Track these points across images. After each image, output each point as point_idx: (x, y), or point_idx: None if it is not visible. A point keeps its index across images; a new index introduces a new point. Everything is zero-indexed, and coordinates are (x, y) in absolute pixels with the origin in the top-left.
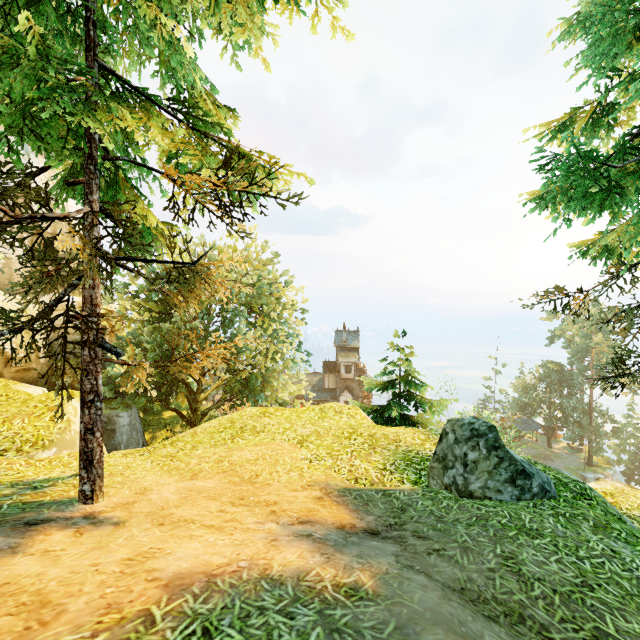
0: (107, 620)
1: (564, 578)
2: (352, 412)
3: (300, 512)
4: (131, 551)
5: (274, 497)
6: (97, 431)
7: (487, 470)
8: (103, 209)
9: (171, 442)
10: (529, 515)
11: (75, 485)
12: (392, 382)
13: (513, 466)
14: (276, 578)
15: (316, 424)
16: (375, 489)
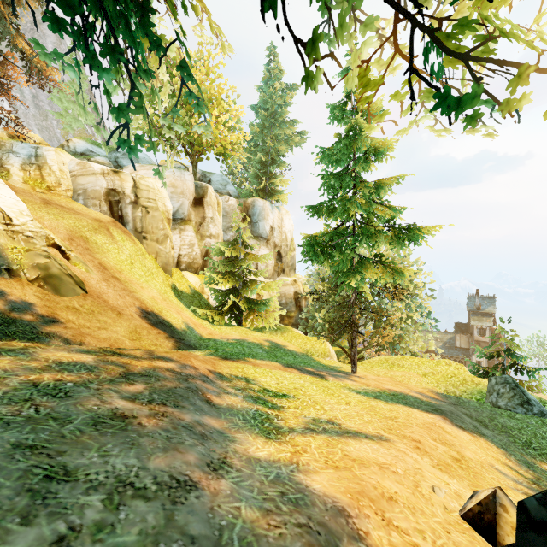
0: (379, 388)
1: (511, 426)
2: (458, 366)
3: (419, 391)
4: (375, 383)
5: (409, 387)
6: (356, 355)
7: (508, 398)
8: (356, 292)
9: (361, 363)
10: (521, 416)
11: (345, 369)
12: (498, 352)
13: (521, 398)
14: (410, 395)
15: (432, 368)
16: (454, 396)
